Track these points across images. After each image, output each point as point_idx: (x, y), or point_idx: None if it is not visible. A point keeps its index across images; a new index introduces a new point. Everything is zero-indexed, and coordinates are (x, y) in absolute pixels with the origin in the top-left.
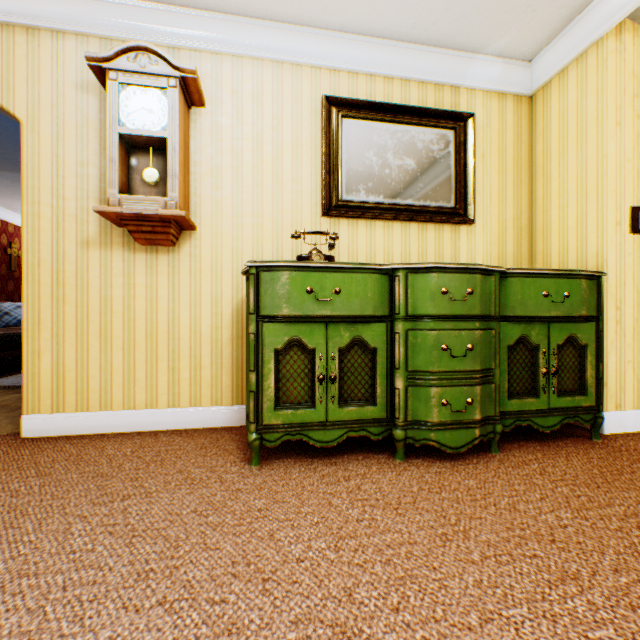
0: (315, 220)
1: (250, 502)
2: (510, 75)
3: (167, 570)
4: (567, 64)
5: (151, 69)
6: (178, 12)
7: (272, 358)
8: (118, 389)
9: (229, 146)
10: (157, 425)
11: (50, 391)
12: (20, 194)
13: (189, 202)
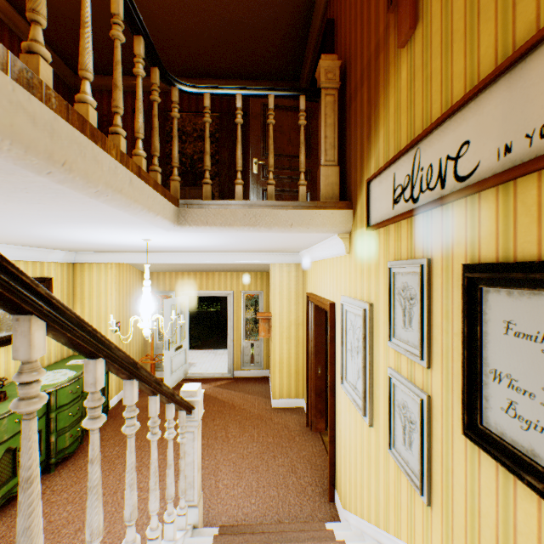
0: None
1: None
2: (68, 256)
3: None
4: (94, 263)
5: None
6: None
7: None
8: None
9: None
10: None
11: None
12: None
13: None
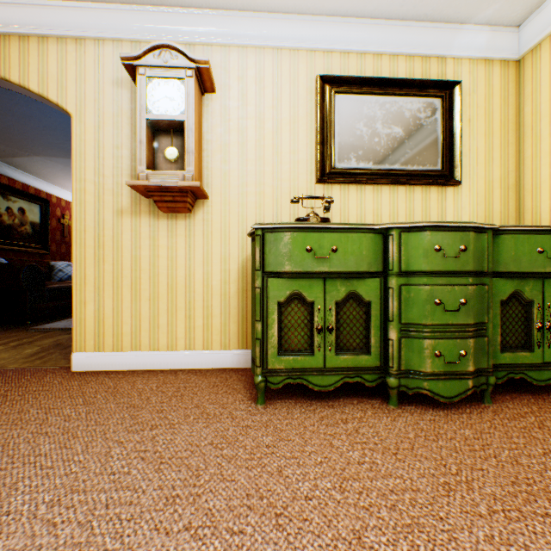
0: (310, 187)
1: (258, 438)
2: (497, 41)
3: (190, 497)
4: None
5: (172, 63)
6: (193, 13)
7: (275, 310)
8: (145, 333)
9: (235, 125)
10: (176, 364)
11: (93, 334)
12: (70, 175)
13: (202, 175)
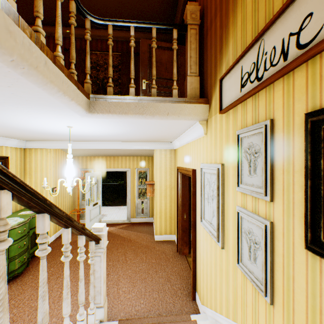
0: None
1: None
2: (20, 143)
3: None
4: (38, 148)
5: None
6: None
7: None
8: None
9: None
10: None
11: None
12: None
13: None
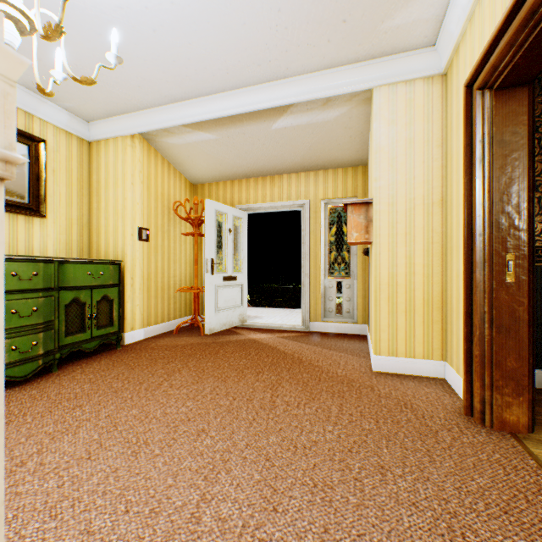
0: None
1: None
2: (76, 124)
3: None
4: (110, 138)
5: None
6: None
7: None
8: None
9: None
10: None
11: None
12: None
13: None
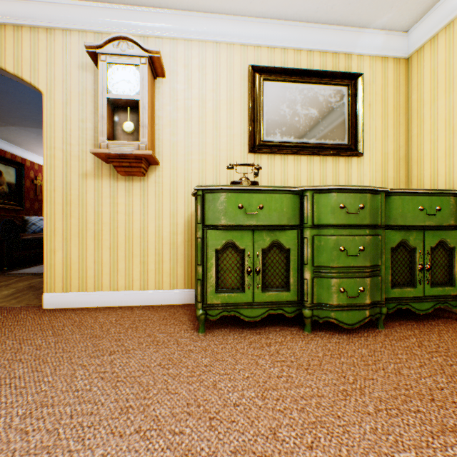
0: (243, 156)
1: (198, 360)
2: (391, 43)
3: (141, 407)
4: (437, 32)
5: (129, 52)
6: (147, 11)
7: (213, 256)
8: (106, 276)
9: (182, 104)
10: (132, 302)
11: (61, 277)
12: (42, 143)
13: (154, 145)
